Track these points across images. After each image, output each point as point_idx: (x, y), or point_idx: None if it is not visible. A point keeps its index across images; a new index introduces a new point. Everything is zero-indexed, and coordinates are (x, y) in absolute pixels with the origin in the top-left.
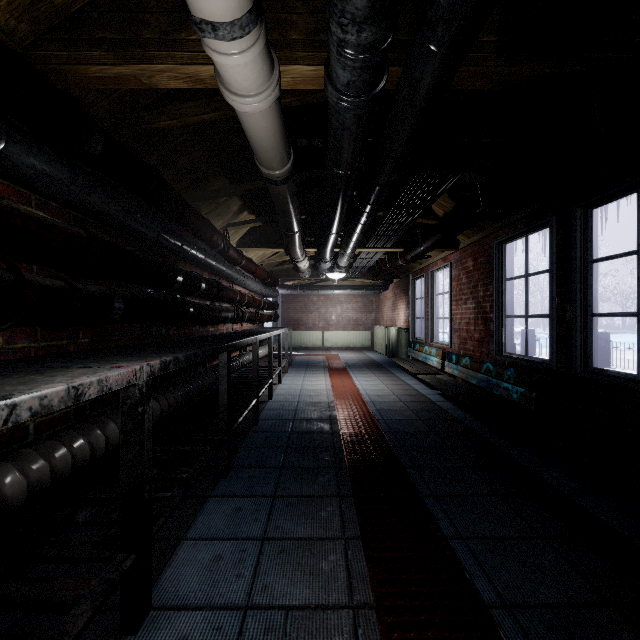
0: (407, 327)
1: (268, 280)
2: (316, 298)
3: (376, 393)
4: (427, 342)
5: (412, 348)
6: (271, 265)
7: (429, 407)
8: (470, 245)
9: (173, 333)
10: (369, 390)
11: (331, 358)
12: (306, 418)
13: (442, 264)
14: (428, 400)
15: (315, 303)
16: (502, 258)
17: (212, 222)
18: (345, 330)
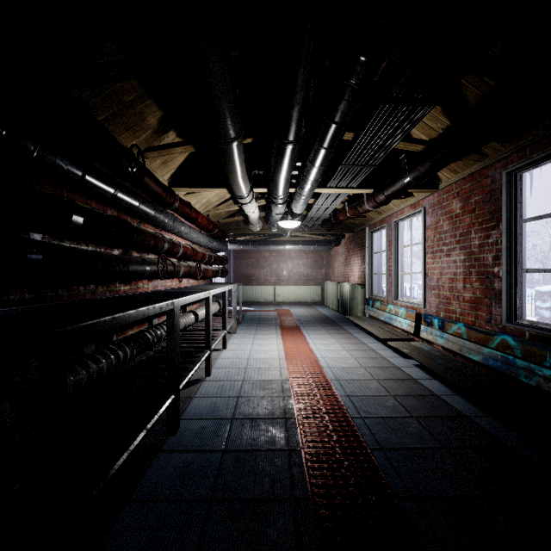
0: (363, 283)
1: (214, 231)
2: (268, 254)
3: (339, 364)
4: (389, 300)
5: (371, 306)
6: (219, 217)
7: (414, 390)
8: (456, 183)
9: (20, 298)
10: (330, 359)
11: (283, 314)
12: (251, 415)
13: (411, 211)
14: (407, 376)
15: (267, 259)
16: (516, 192)
17: (120, 139)
18: (296, 285)
